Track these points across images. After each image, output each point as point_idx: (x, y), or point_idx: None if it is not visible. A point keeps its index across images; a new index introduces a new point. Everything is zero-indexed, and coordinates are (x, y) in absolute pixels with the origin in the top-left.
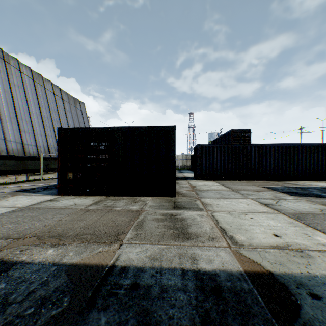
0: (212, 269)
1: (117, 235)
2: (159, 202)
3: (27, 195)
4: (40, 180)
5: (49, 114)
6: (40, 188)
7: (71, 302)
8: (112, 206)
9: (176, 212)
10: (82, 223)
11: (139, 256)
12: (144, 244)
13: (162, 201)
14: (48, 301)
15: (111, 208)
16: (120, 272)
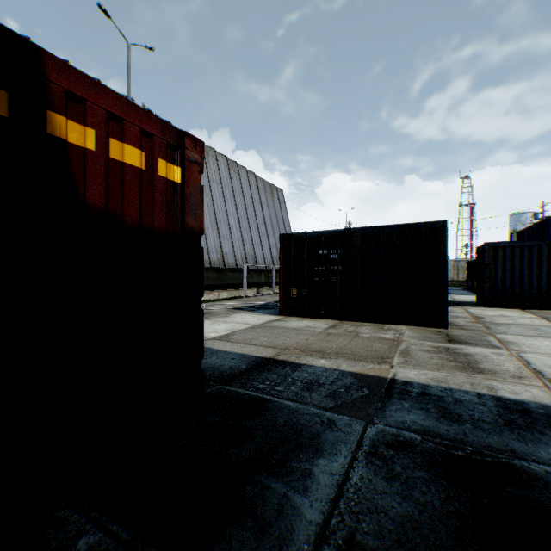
0: (517, 399)
1: (382, 358)
2: (421, 333)
3: (247, 313)
4: (241, 298)
5: (244, 212)
6: (253, 306)
7: (370, 392)
8: (356, 332)
9: (453, 346)
10: (333, 344)
11: (418, 377)
12: (420, 369)
13: (425, 332)
14: (351, 388)
15: (356, 334)
16: (404, 384)
